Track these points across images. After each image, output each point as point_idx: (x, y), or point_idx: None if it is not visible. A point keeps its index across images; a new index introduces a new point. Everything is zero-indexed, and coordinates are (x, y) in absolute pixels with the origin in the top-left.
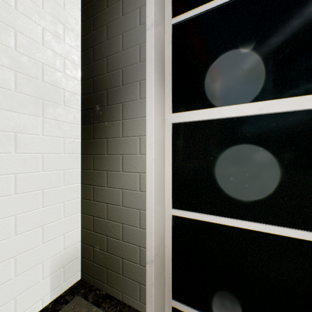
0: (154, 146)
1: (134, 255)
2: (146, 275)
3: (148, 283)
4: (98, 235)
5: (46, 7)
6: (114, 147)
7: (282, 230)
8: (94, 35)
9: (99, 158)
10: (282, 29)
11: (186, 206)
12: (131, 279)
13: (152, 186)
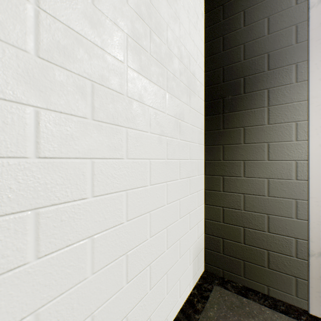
0: (320, 131)
1: (287, 247)
2: (309, 269)
3: (312, 277)
4: (230, 226)
5: None
6: (255, 135)
7: None
8: (225, 24)
9: (231, 148)
10: None
11: None
12: (282, 272)
13: (319, 174)
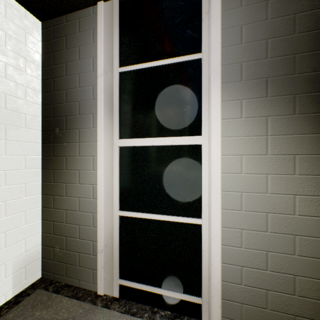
0: (103, 165)
1: (89, 248)
2: (98, 262)
3: (99, 267)
4: (58, 237)
5: (8, 45)
6: (72, 164)
7: (185, 219)
8: (55, 69)
9: (59, 172)
10: (186, 92)
11: (129, 208)
12: (86, 268)
13: (102, 195)
